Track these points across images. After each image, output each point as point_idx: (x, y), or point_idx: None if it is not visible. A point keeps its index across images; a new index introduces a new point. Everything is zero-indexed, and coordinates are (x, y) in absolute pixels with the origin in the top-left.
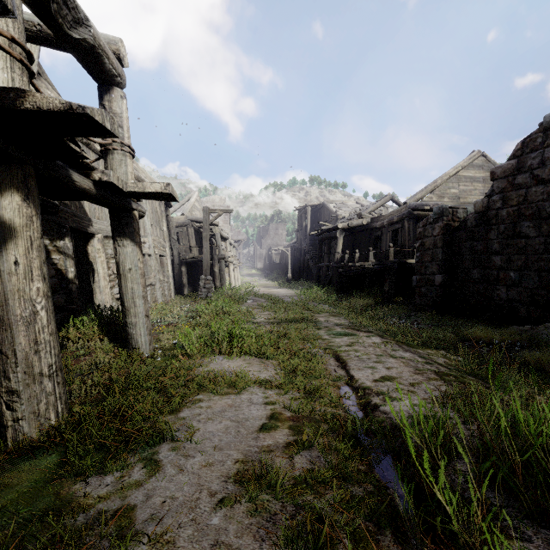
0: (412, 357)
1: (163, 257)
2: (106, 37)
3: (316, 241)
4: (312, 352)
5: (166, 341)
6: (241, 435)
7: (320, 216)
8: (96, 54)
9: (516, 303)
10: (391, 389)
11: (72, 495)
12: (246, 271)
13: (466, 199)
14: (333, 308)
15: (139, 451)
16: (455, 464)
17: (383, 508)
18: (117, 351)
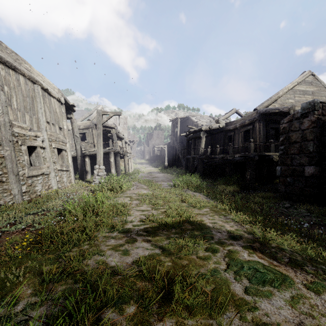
0: None
1: (62, 150)
2: None
3: (183, 141)
4: None
5: None
6: None
7: (186, 125)
8: None
9: None
10: None
11: None
12: (138, 161)
13: (299, 107)
14: (209, 198)
15: None
16: None
17: None
18: None
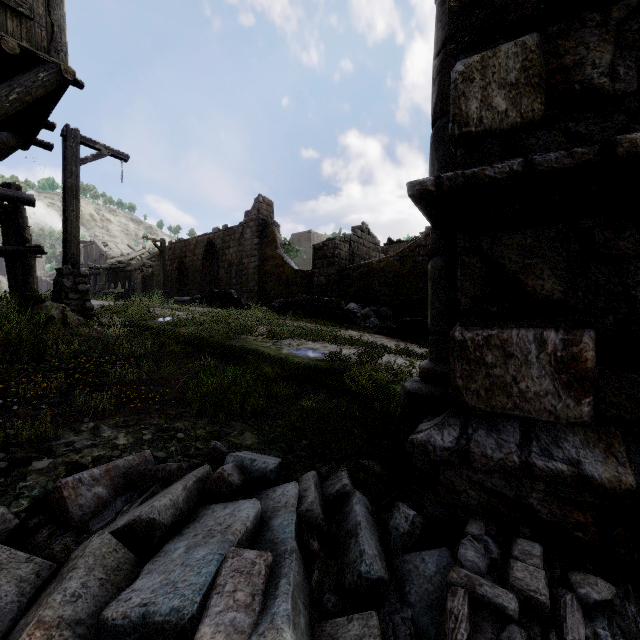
0: None
1: None
2: None
3: None
4: None
5: None
6: None
7: (91, 251)
8: None
9: None
10: None
11: None
12: None
13: None
14: None
15: None
16: None
17: None
18: None
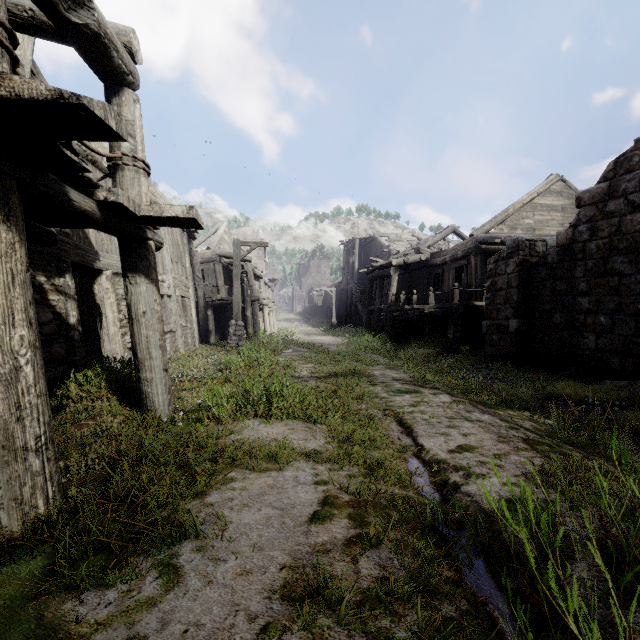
0: (492, 420)
1: (186, 298)
2: (114, 26)
3: (365, 280)
4: (369, 415)
5: (189, 401)
6: (288, 528)
7: (370, 251)
8: (102, 45)
9: (607, 354)
10: (472, 463)
11: (59, 620)
12: (283, 316)
13: (542, 231)
14: (388, 359)
15: (153, 553)
16: (572, 568)
17: (486, 636)
18: (128, 413)
